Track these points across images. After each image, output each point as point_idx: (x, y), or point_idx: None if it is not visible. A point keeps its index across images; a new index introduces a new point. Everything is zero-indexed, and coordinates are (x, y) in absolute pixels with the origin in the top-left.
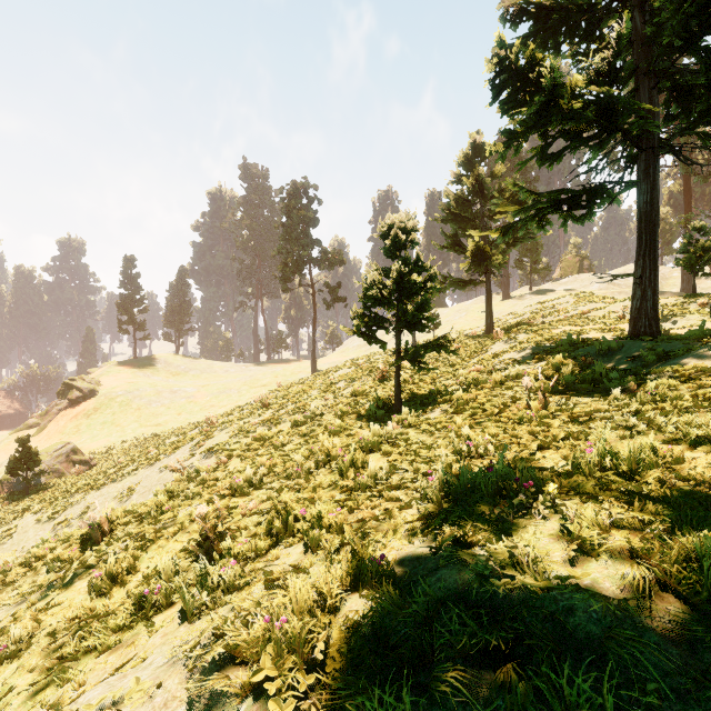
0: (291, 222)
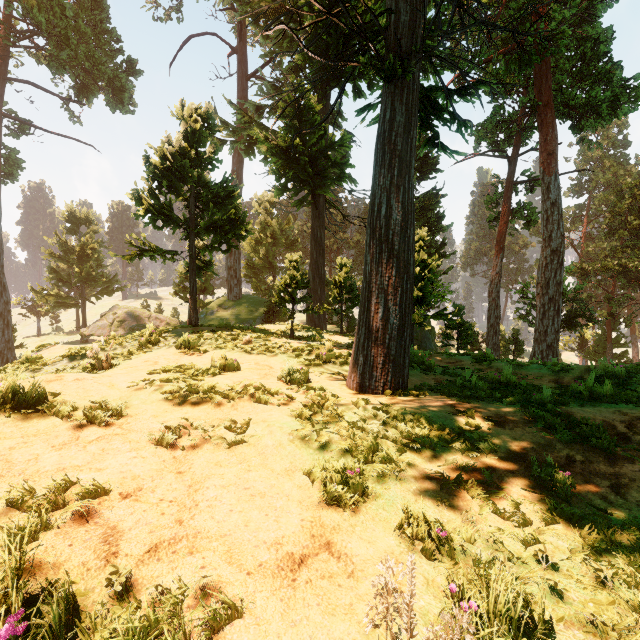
0: None
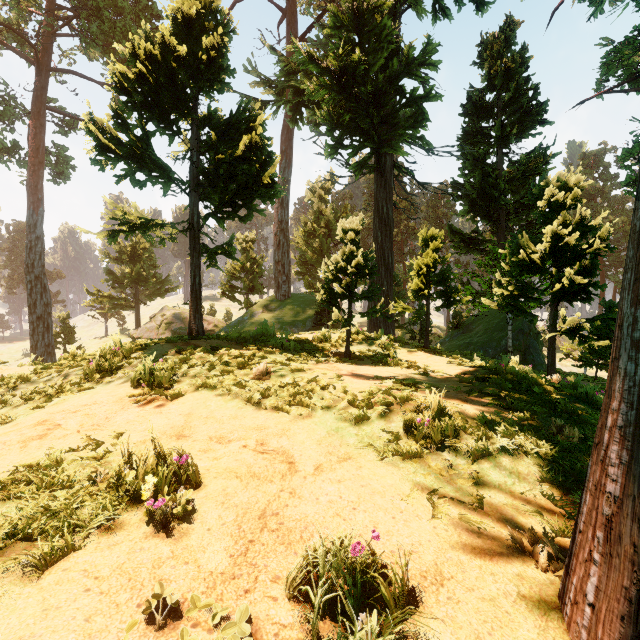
0: (17, 250)
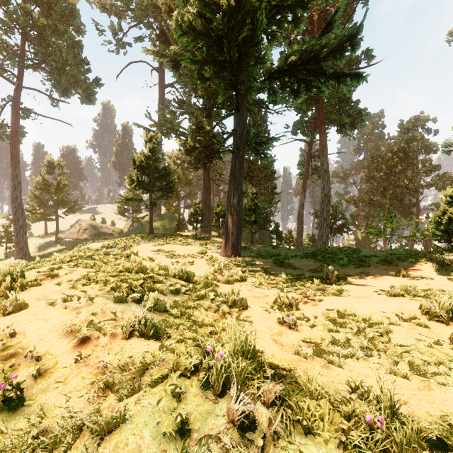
0: None
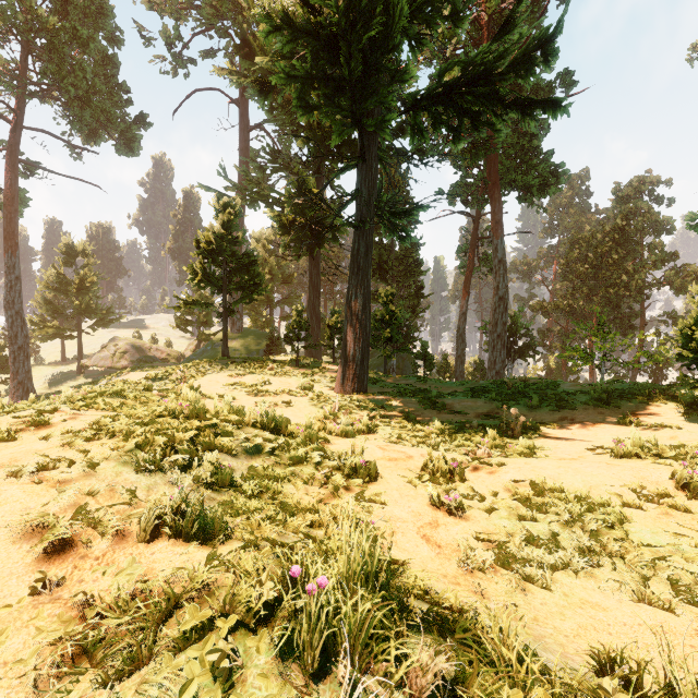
0: None
